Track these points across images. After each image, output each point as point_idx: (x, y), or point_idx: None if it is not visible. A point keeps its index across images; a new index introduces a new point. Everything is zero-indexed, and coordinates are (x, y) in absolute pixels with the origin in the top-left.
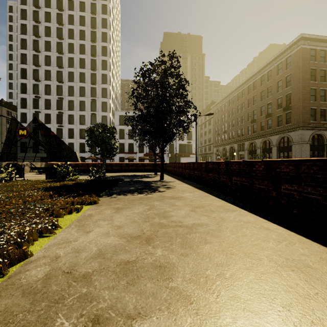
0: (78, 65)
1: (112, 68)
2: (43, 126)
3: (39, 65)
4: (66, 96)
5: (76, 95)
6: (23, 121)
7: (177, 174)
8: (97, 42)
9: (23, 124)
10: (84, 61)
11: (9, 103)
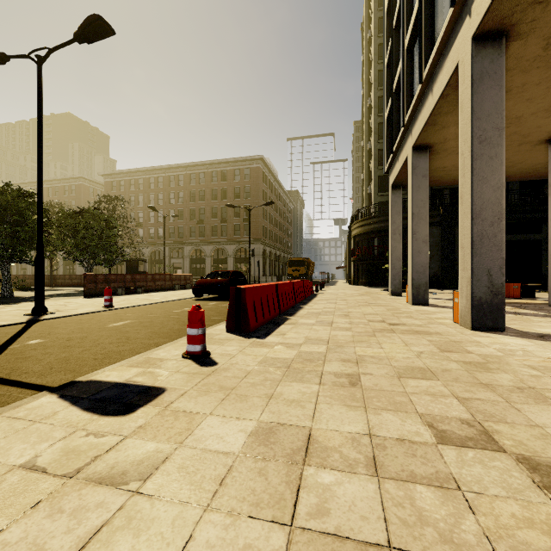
0: None
1: None
2: None
3: None
4: None
5: None
6: None
7: None
8: None
9: None
10: None
11: None
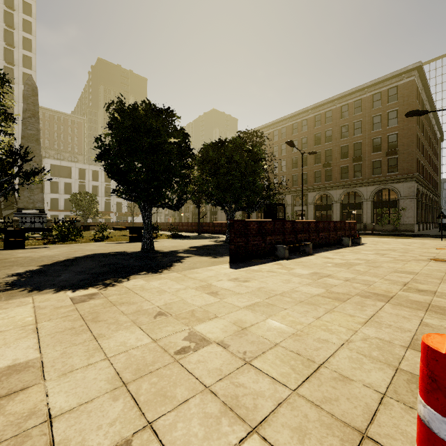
0: None
1: None
2: None
3: None
4: None
5: None
6: None
7: None
8: (15, 65)
9: None
10: None
11: None
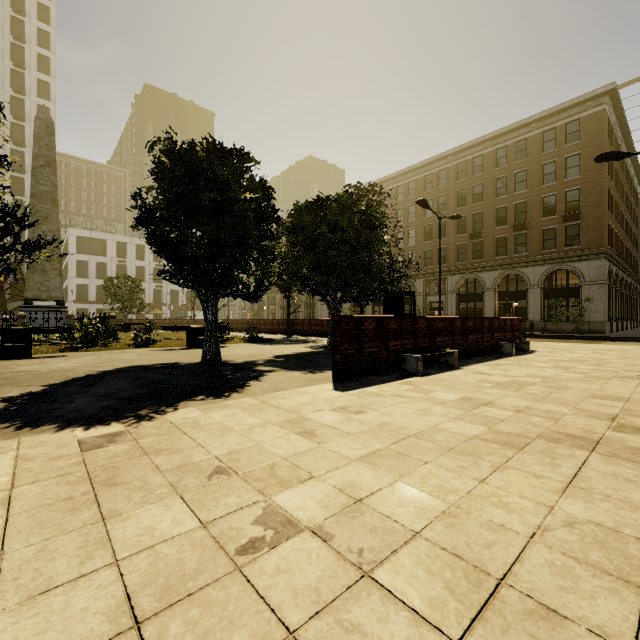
0: None
1: None
2: None
3: None
4: None
5: None
6: None
7: None
8: (26, 94)
9: None
10: None
11: None
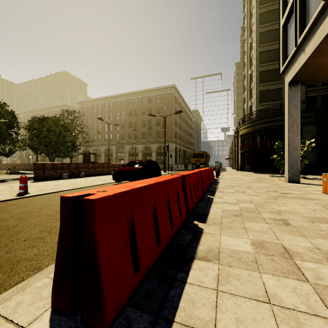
0: None
1: None
2: None
3: None
4: None
5: None
6: None
7: None
8: None
9: None
10: None
11: None
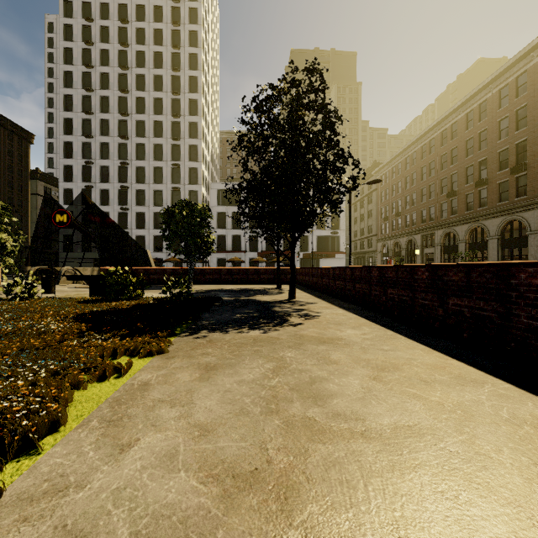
0: (152, 110)
1: (205, 112)
2: (98, 210)
3: (92, 111)
4: (132, 160)
5: (148, 159)
6: (68, 202)
7: (318, 288)
8: (181, 71)
9: (67, 207)
10: (161, 103)
11: (48, 175)
